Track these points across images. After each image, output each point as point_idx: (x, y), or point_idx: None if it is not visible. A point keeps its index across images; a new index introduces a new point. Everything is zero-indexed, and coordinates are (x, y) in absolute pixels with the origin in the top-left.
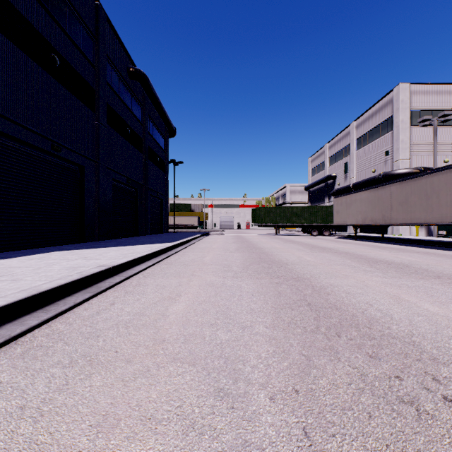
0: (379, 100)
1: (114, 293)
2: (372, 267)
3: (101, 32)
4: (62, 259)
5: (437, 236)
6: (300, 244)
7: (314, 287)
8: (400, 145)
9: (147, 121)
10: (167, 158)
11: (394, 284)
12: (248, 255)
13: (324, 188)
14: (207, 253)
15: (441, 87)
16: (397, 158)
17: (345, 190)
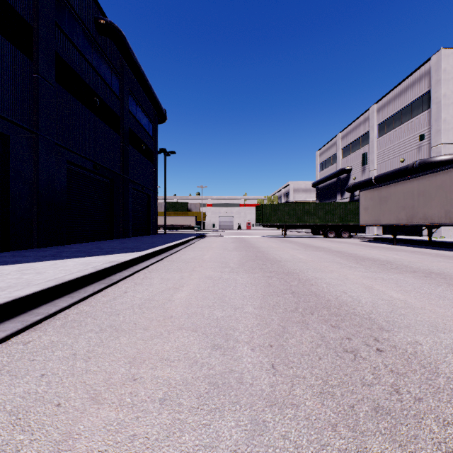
0: (410, 74)
1: None
2: None
3: None
4: None
5: None
6: (328, 251)
7: None
8: (442, 125)
9: (126, 96)
10: (155, 147)
11: None
12: (264, 280)
13: (336, 184)
14: (189, 276)
15: None
16: (438, 142)
17: (364, 184)
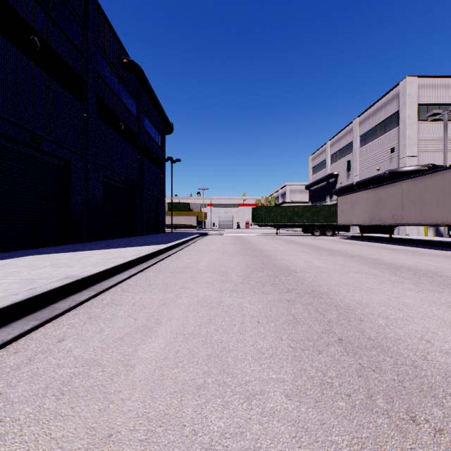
0: (384, 95)
1: (72, 318)
2: (397, 275)
3: (90, 17)
4: (28, 267)
5: (448, 237)
6: (304, 245)
7: (338, 308)
8: (407, 141)
9: (142, 116)
10: (163, 156)
11: (439, 302)
12: (249, 259)
13: (325, 187)
14: (204, 257)
15: (450, 80)
16: (404, 155)
17: (347, 188)
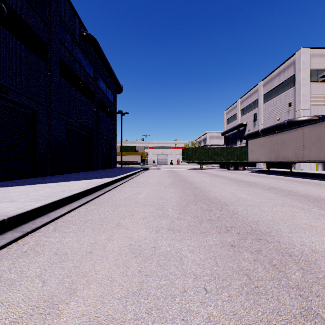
0: (283, 63)
1: None
2: (324, 209)
3: None
4: None
5: None
6: (224, 178)
7: (295, 259)
8: (302, 97)
9: (98, 78)
10: (115, 109)
11: None
12: (182, 191)
13: (237, 134)
14: (143, 189)
15: None
16: (299, 108)
17: (254, 134)
